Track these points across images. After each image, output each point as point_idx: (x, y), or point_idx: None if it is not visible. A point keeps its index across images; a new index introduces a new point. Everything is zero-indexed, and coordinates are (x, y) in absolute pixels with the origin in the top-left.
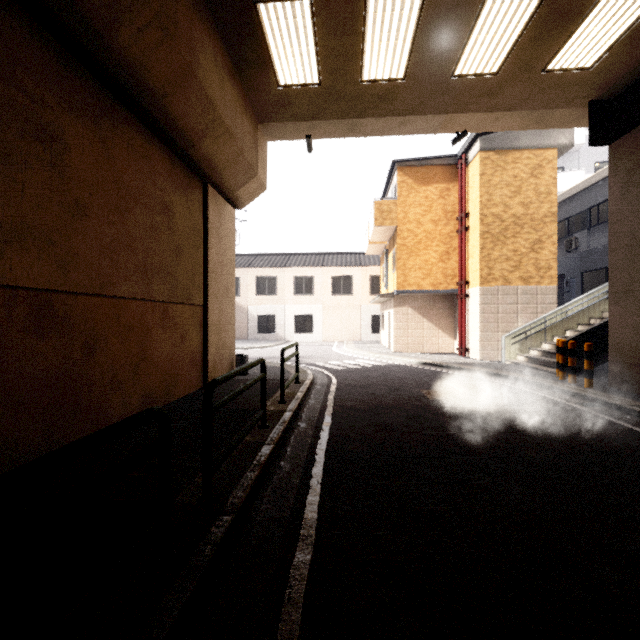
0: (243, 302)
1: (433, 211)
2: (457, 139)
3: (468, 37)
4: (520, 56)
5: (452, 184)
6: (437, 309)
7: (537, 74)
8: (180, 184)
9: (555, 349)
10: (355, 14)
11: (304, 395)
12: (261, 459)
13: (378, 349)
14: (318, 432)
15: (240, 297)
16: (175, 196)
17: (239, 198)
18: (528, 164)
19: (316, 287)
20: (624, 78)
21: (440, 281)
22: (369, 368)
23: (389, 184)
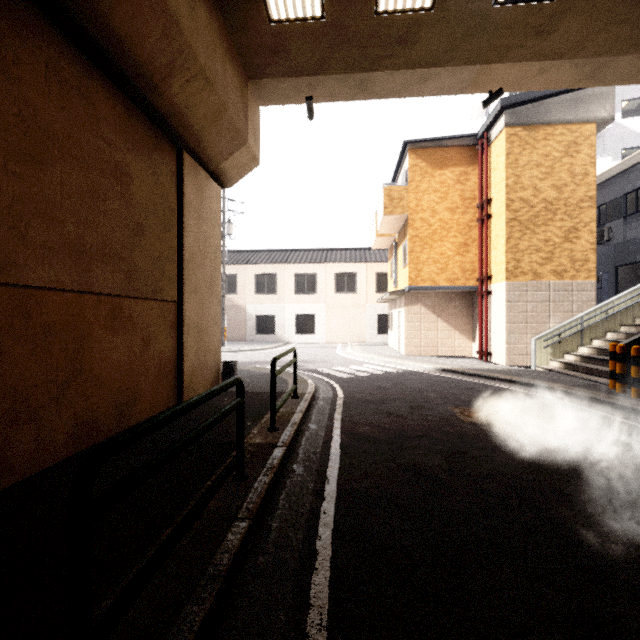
0: (241, 301)
1: (450, 198)
2: (490, 100)
3: None
4: None
5: (471, 167)
6: (453, 308)
7: None
8: (141, 143)
9: (596, 354)
10: None
11: (303, 416)
12: (223, 561)
13: (387, 352)
14: (321, 484)
15: (238, 295)
16: (133, 157)
17: (225, 173)
18: (562, 141)
19: (318, 285)
20: None
21: (457, 276)
22: (380, 376)
23: (399, 170)
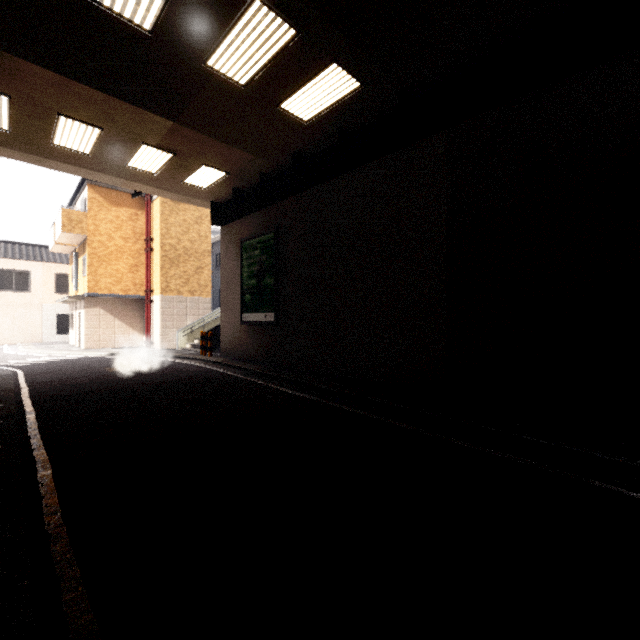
0: None
1: (124, 230)
2: (135, 195)
3: (133, 156)
4: (167, 172)
5: (141, 212)
6: (128, 311)
7: (179, 182)
8: None
9: None
10: (49, 117)
11: None
12: None
13: (67, 348)
14: (19, 393)
15: None
16: None
17: None
18: (194, 215)
19: None
20: (223, 198)
21: (130, 288)
22: (57, 362)
23: (80, 193)
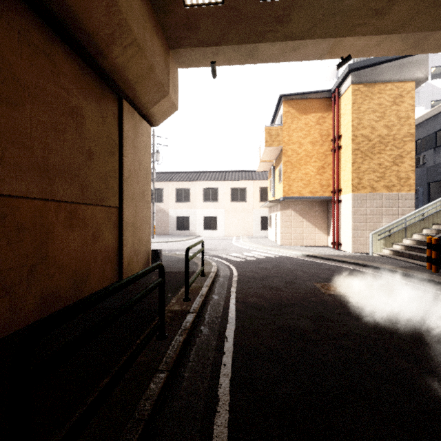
0: (165, 207)
1: (312, 134)
2: (342, 63)
3: None
4: None
5: (327, 113)
6: (314, 212)
7: None
8: (92, 92)
9: (416, 244)
10: None
11: (208, 289)
12: (145, 406)
13: (267, 243)
14: (222, 342)
15: (163, 203)
16: (86, 102)
17: (153, 115)
18: (391, 94)
19: (219, 196)
20: None
21: (317, 190)
22: (263, 260)
23: (276, 115)
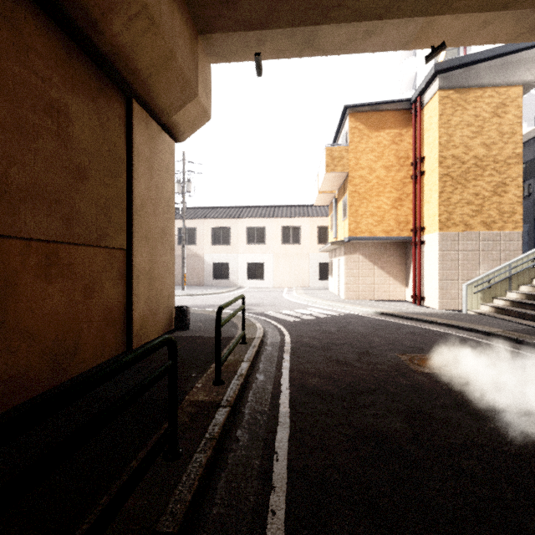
0: (199, 251)
1: (385, 157)
2: (432, 54)
3: None
4: None
5: (405, 129)
6: (388, 256)
7: None
8: (84, 85)
9: (526, 299)
10: None
11: (251, 365)
12: None
13: (328, 296)
14: (269, 461)
15: (197, 246)
16: (73, 98)
17: (177, 126)
18: (491, 103)
19: (267, 237)
20: None
21: (393, 228)
22: (324, 319)
23: (339, 133)
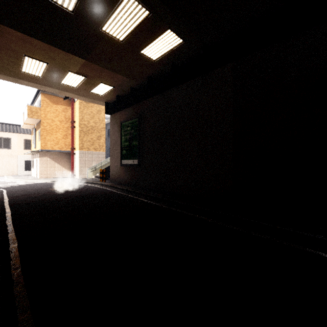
0: None
1: (60, 116)
2: (65, 99)
3: (64, 78)
4: (82, 86)
5: (69, 107)
6: (62, 158)
7: (88, 92)
8: None
9: None
10: (19, 57)
11: None
12: None
13: (30, 178)
14: (3, 202)
15: None
16: None
17: None
18: (96, 109)
19: None
20: (111, 100)
21: (63, 147)
22: (24, 185)
23: (37, 97)
